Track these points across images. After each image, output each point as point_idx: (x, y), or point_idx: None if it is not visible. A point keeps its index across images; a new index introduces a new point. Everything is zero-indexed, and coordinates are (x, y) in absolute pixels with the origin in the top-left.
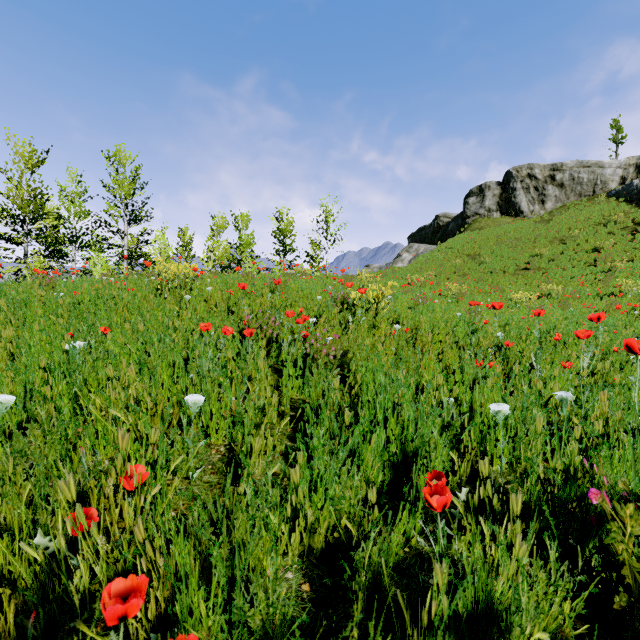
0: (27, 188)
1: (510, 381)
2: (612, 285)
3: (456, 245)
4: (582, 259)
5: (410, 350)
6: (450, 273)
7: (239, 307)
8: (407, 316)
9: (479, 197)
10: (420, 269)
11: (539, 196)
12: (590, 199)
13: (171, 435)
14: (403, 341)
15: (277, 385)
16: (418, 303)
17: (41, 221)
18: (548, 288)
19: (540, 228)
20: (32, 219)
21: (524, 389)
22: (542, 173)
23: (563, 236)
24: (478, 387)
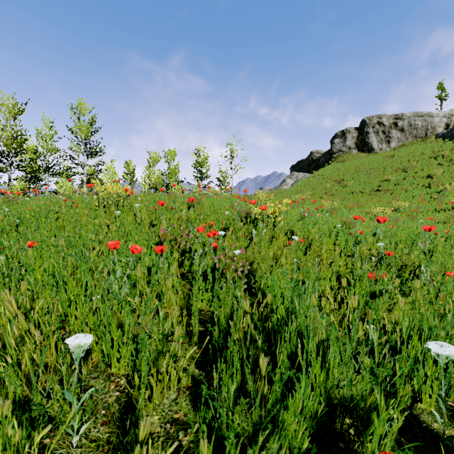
0: (10, 130)
1: (411, 295)
2: (444, 202)
3: (326, 173)
4: (419, 183)
5: (307, 260)
6: (322, 193)
7: (160, 221)
8: (299, 228)
9: (342, 138)
10: (300, 190)
11: (386, 138)
12: (423, 140)
13: (47, 388)
14: (301, 251)
15: (188, 295)
16: (304, 216)
17: (21, 155)
18: (397, 204)
19: (387, 161)
20: (14, 153)
21: (449, 315)
22: (388, 121)
23: (404, 166)
24: (382, 301)
